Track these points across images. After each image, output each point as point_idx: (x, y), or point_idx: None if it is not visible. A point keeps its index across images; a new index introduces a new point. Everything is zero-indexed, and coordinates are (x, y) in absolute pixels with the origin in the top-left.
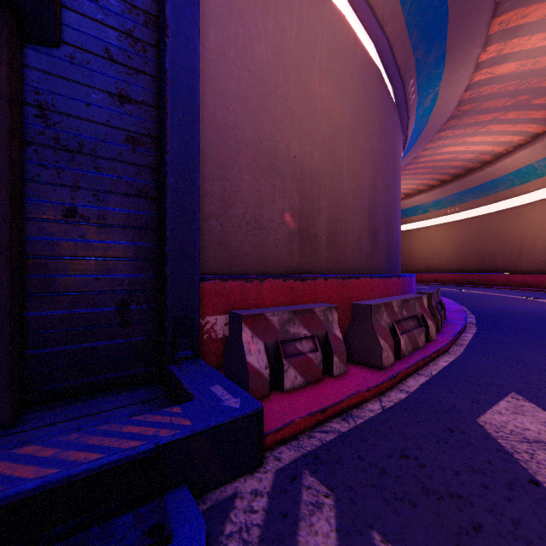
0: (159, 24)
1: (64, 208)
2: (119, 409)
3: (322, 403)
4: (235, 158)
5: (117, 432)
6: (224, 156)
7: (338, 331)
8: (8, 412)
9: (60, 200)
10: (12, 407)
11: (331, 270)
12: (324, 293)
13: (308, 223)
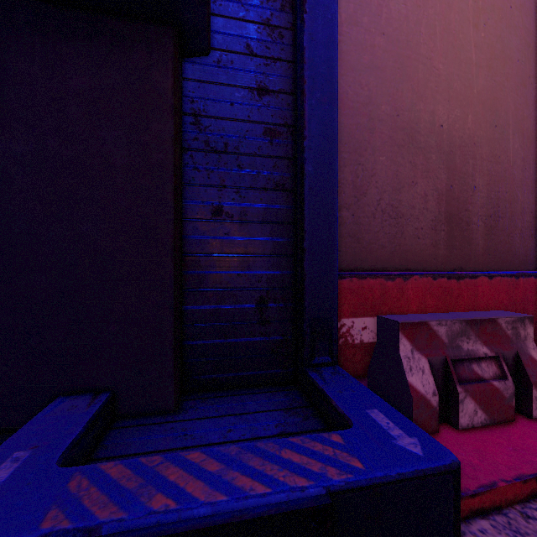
0: (295, 3)
1: (212, 207)
2: (262, 413)
3: (535, 464)
4: (368, 138)
5: (276, 455)
6: (356, 138)
7: (535, 353)
8: (173, 398)
9: (210, 199)
10: (175, 394)
11: (490, 265)
12: (488, 296)
13: (458, 206)
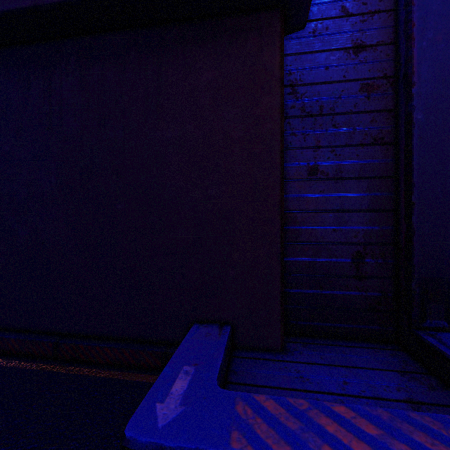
0: None
1: (308, 167)
2: (373, 370)
3: None
4: None
5: (445, 436)
6: None
7: None
8: (280, 339)
9: (305, 160)
10: (281, 336)
11: None
12: None
13: None
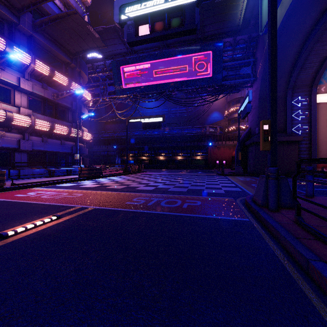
0: (310, 134)
1: (299, 156)
2: None
3: None
4: (321, 144)
5: None
6: (319, 144)
7: None
8: None
9: (299, 156)
10: None
11: None
12: None
13: None
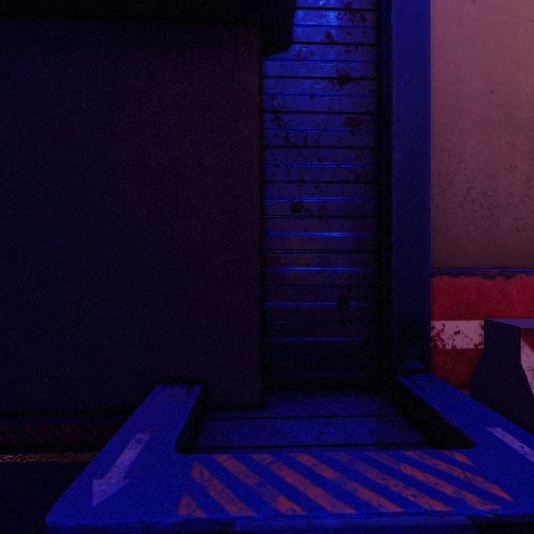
0: None
1: (292, 204)
2: (351, 417)
3: None
4: (455, 120)
5: (395, 469)
6: (441, 121)
7: None
8: (259, 394)
9: (289, 196)
10: (261, 390)
11: None
12: None
13: None
